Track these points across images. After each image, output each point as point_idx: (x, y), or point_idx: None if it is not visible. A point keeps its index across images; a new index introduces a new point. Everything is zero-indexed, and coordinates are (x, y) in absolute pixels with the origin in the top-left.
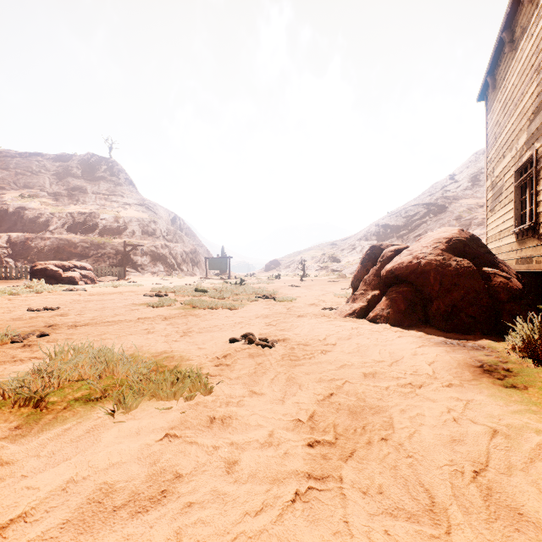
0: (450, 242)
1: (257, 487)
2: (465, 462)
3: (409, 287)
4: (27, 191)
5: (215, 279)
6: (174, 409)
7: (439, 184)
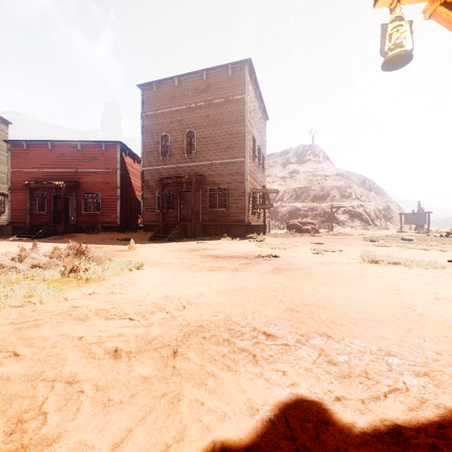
0: None
1: None
2: None
3: None
4: (269, 179)
5: (411, 233)
6: (428, 270)
7: None
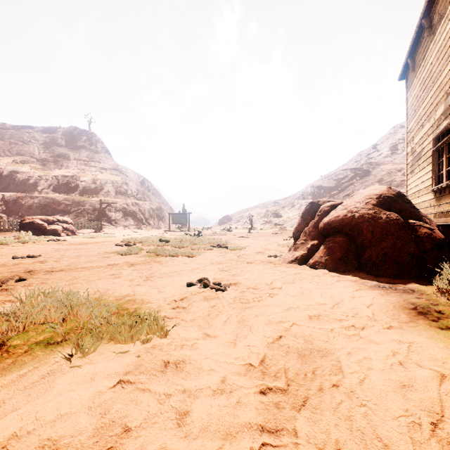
0: (380, 198)
1: (209, 443)
2: (420, 412)
3: (344, 237)
4: (19, 158)
5: (177, 232)
6: (130, 353)
7: (363, 152)
